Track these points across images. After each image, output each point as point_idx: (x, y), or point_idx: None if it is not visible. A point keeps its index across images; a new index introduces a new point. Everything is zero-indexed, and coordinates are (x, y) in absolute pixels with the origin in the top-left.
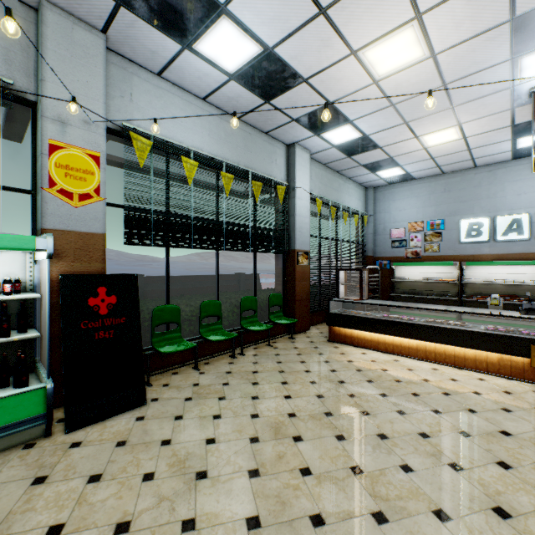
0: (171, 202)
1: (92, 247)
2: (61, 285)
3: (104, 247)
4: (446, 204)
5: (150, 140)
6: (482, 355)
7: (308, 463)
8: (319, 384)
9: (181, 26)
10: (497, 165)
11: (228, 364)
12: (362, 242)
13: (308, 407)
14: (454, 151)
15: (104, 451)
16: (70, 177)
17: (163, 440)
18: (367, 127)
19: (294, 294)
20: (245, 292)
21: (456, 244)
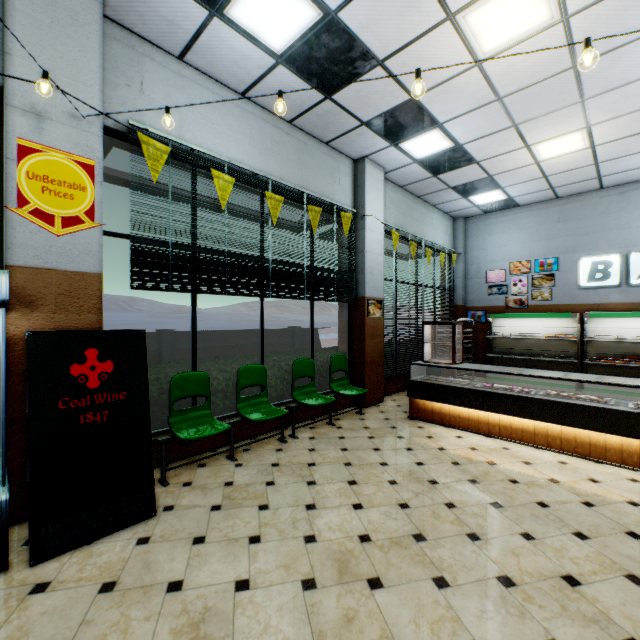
0: (198, 232)
1: (82, 292)
2: (28, 346)
3: (100, 291)
4: (561, 237)
5: (168, 146)
6: (632, 445)
7: (394, 634)
8: (402, 485)
9: None
10: (632, 186)
11: (275, 452)
12: (449, 287)
13: (387, 524)
14: (575, 166)
15: (80, 602)
16: (50, 193)
17: (171, 581)
18: (461, 133)
19: (363, 355)
20: (299, 352)
21: (574, 290)
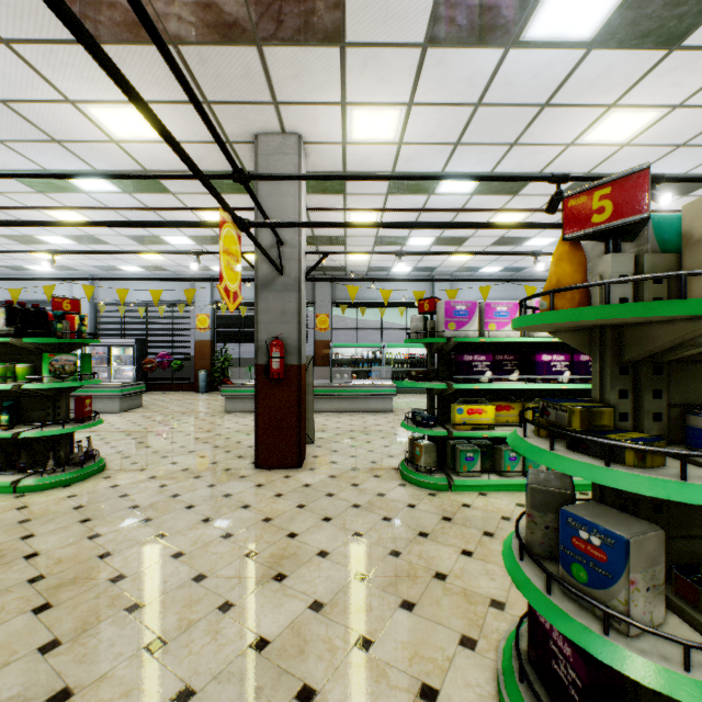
0: None
1: None
2: None
3: None
4: None
5: None
6: None
7: None
8: None
9: (472, 270)
10: None
11: None
12: None
13: None
14: None
15: None
16: None
17: None
18: None
19: None
20: None
21: None
